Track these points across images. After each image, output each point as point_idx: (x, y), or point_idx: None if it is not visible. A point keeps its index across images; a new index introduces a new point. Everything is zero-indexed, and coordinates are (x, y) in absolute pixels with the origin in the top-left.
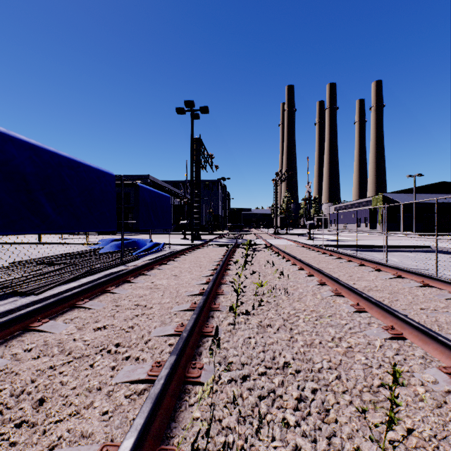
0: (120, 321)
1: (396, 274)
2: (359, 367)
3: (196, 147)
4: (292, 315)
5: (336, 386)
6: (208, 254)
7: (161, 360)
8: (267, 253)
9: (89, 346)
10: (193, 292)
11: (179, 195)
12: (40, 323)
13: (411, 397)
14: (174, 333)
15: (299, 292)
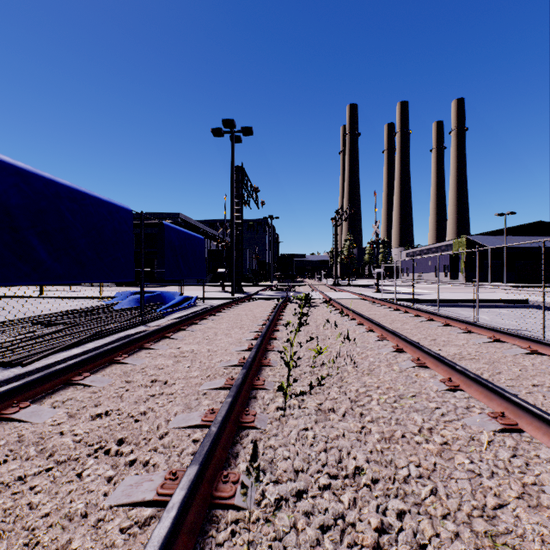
0: (128, 405)
1: (493, 337)
2: (462, 476)
3: (238, 178)
4: (361, 394)
5: (432, 506)
6: (251, 310)
7: (179, 468)
8: (326, 309)
9: (80, 443)
10: (230, 362)
11: (217, 238)
12: (16, 409)
13: (546, 527)
14: (201, 424)
15: (370, 361)
